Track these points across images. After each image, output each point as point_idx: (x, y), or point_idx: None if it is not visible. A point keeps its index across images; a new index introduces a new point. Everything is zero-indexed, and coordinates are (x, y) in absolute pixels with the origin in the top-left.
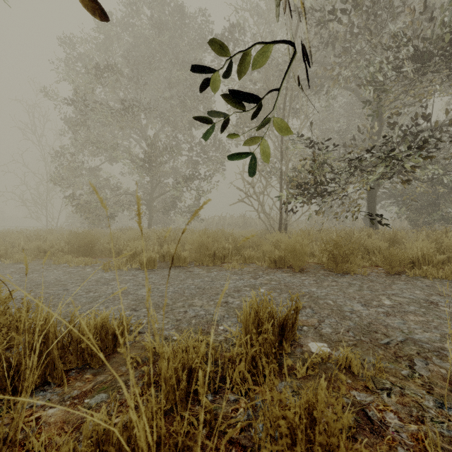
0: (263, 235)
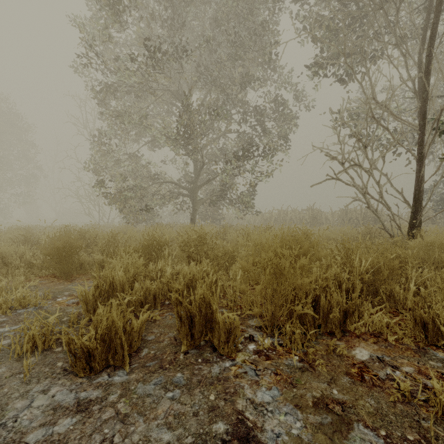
0: (364, 237)
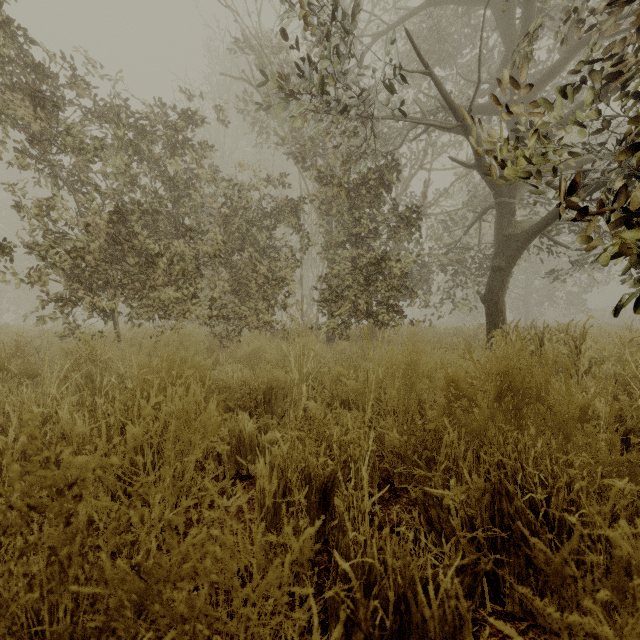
0: None
